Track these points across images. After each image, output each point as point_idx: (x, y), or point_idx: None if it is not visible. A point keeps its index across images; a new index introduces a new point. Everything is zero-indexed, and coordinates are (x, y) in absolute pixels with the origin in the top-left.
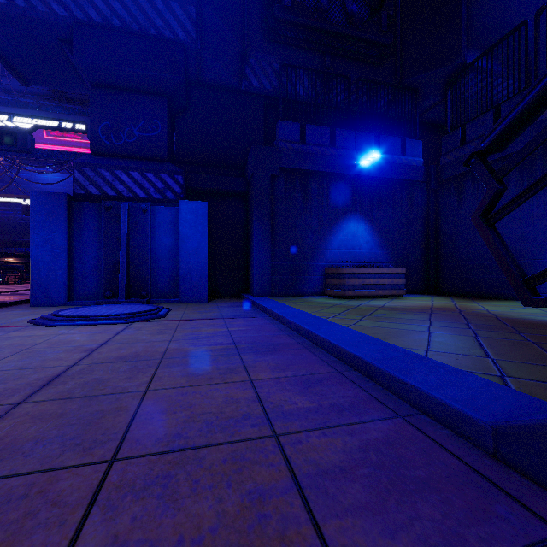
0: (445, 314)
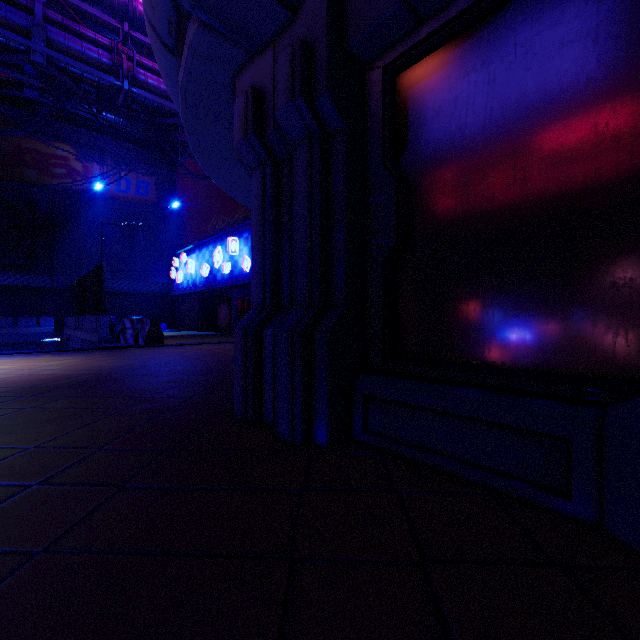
0: None
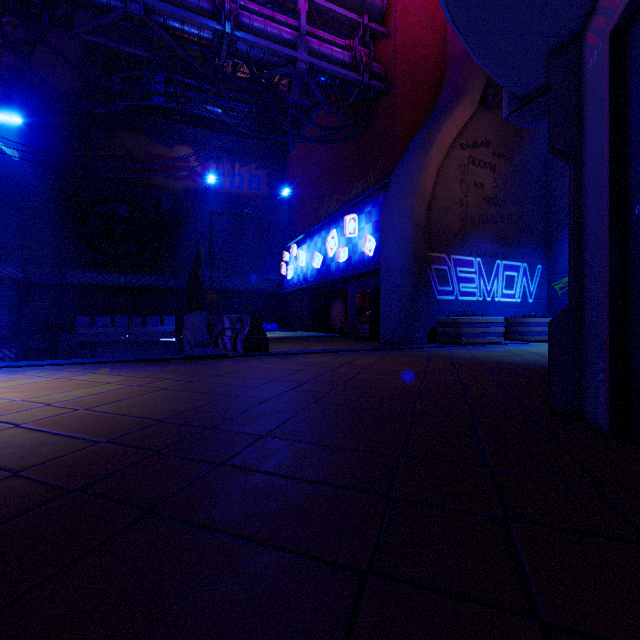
0: None
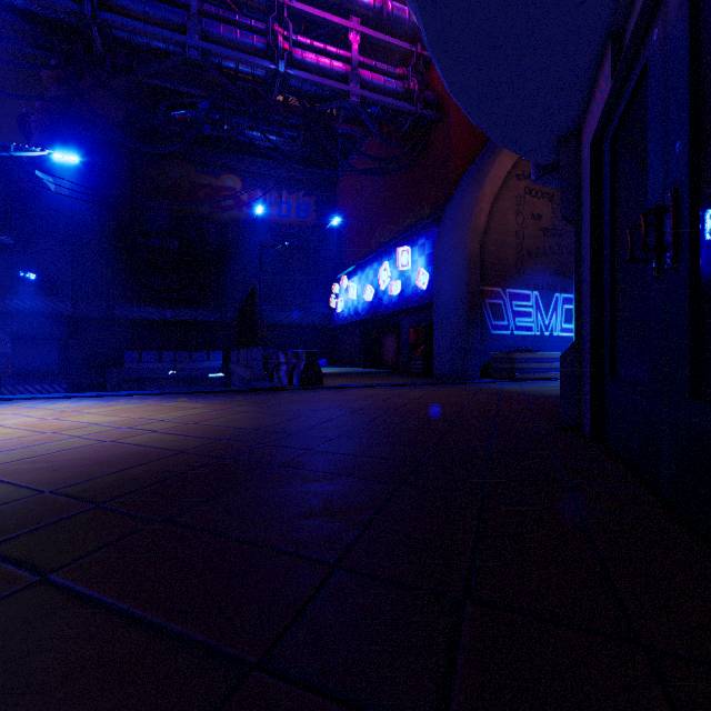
0: None
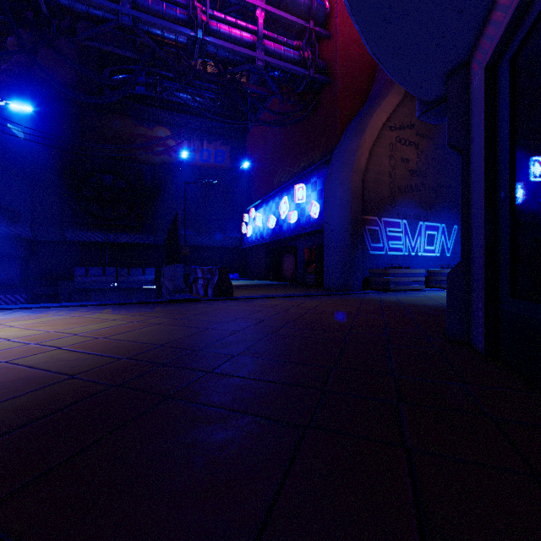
0: None
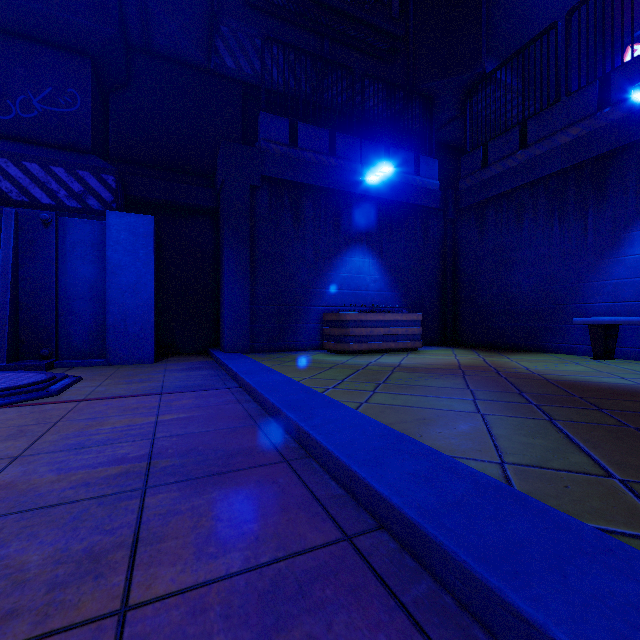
0: (482, 376)
